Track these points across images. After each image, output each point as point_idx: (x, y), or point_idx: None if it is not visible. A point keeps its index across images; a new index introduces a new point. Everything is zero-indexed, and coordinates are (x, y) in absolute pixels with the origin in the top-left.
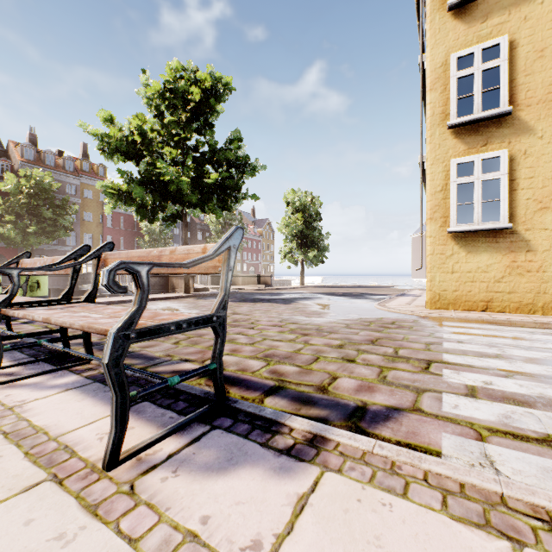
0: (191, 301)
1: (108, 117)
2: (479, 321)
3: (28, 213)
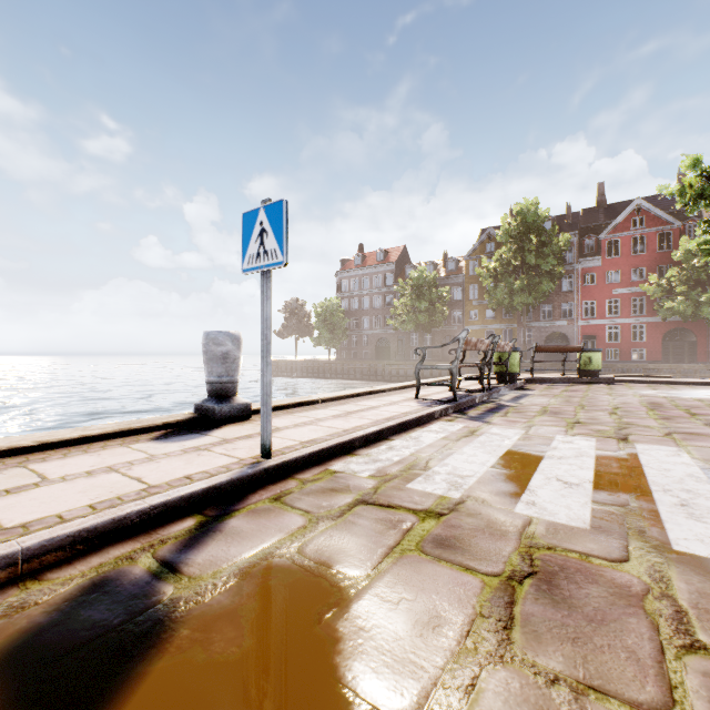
0: None
1: (690, 164)
2: None
3: (706, 278)
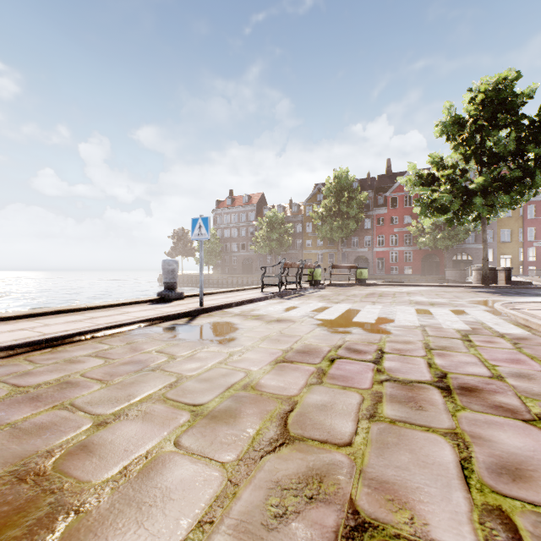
0: (449, 288)
1: (411, 167)
2: (504, 313)
3: (442, 224)
